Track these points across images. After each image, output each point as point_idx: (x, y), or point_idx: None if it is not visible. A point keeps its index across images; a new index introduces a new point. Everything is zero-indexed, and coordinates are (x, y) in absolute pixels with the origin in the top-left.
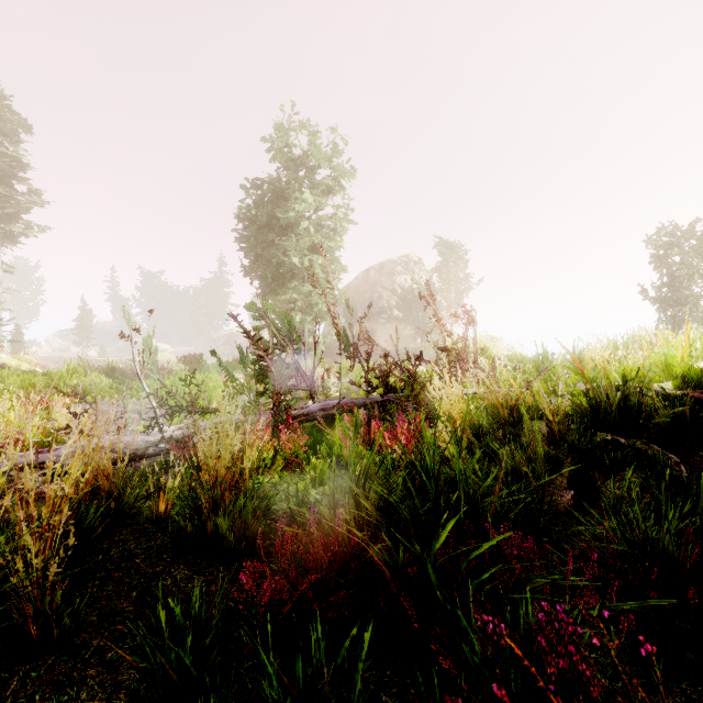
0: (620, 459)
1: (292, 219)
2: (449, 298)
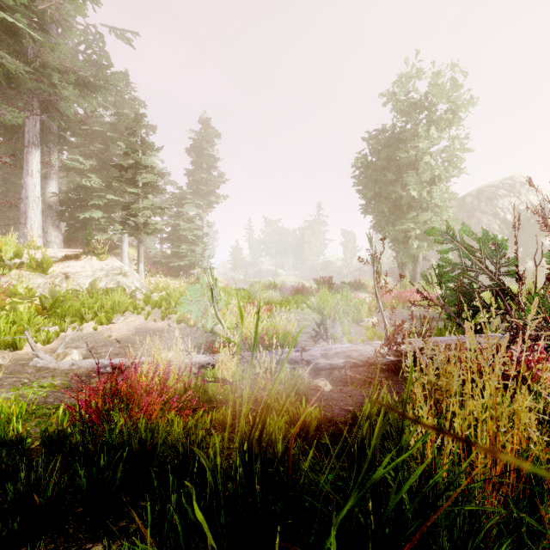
0: None
1: (413, 156)
2: None
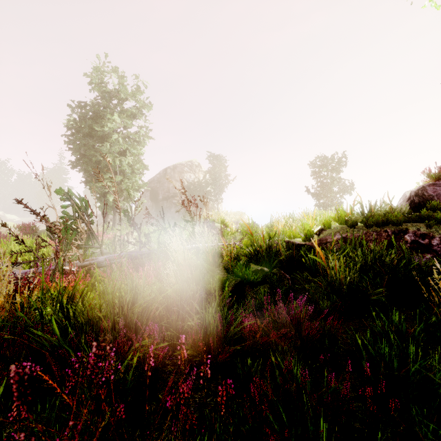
0: (262, 279)
1: (106, 132)
2: (216, 188)
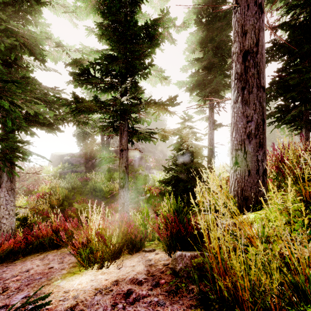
0: None
1: None
2: None
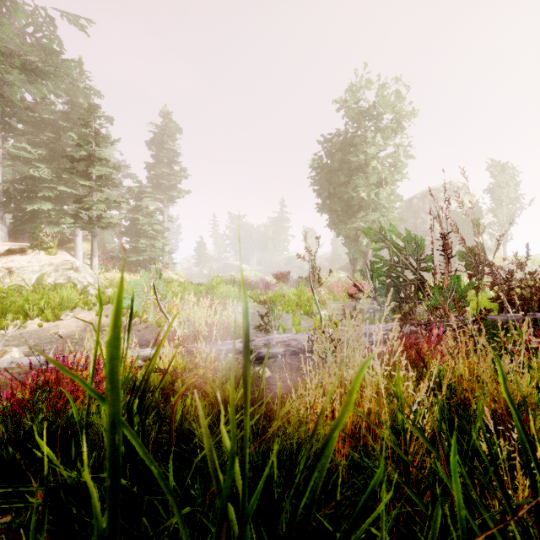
0: None
1: (362, 160)
2: (500, 218)
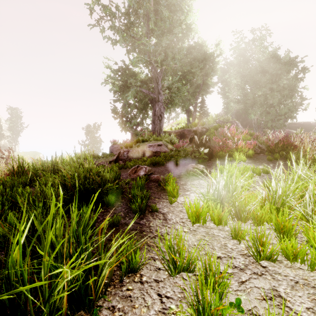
0: None
1: None
2: (13, 133)
